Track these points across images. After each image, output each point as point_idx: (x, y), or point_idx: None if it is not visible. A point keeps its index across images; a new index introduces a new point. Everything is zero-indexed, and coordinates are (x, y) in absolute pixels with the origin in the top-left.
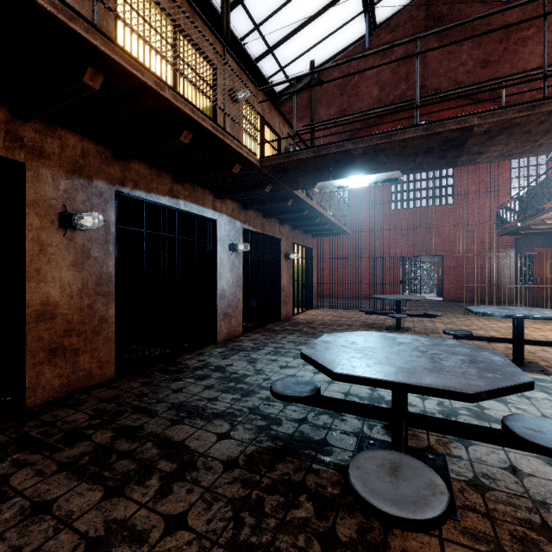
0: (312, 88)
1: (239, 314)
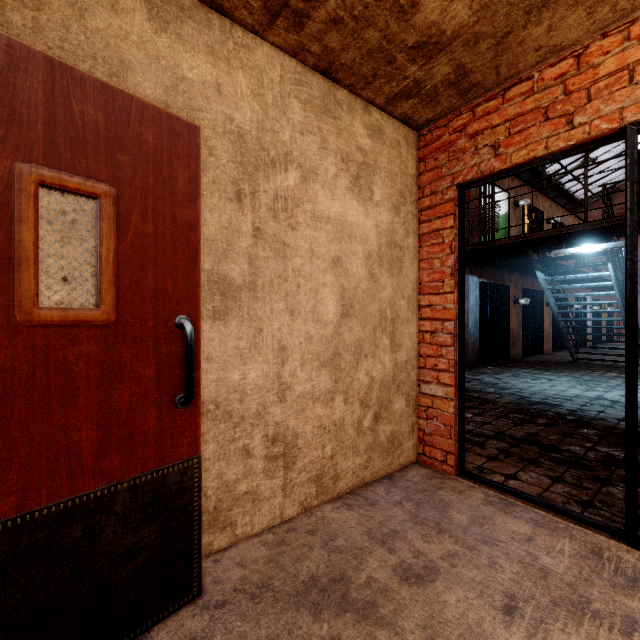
0: (612, 197)
1: (591, 336)
